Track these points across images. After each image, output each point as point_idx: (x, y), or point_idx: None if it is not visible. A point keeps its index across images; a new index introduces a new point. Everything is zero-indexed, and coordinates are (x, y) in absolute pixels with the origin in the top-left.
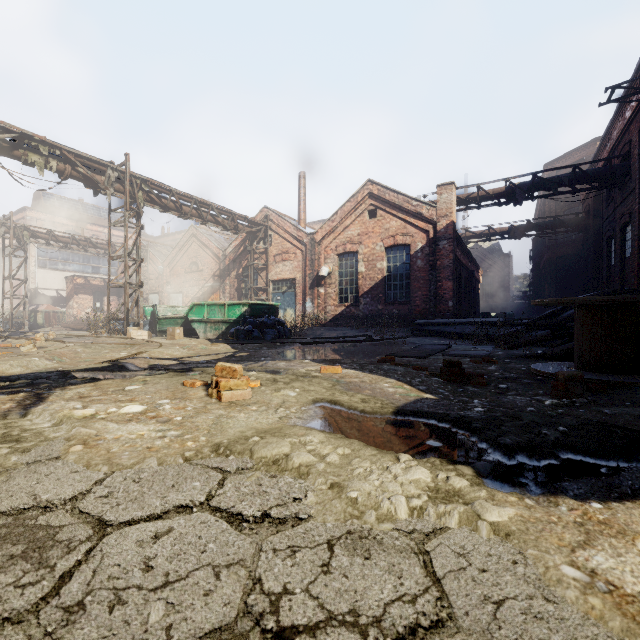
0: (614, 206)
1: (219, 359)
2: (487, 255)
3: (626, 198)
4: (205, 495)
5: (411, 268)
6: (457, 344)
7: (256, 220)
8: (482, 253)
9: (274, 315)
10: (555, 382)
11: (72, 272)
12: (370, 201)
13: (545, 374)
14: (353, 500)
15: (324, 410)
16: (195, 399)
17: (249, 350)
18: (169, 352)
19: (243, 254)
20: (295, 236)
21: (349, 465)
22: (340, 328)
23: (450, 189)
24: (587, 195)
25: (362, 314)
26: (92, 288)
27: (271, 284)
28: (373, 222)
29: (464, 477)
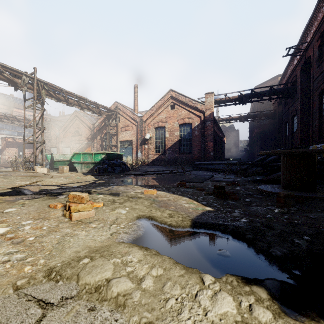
0: (288, 107)
1: (85, 185)
2: (228, 130)
3: (294, 103)
4: None
5: (192, 135)
6: (216, 174)
7: (111, 108)
8: (225, 129)
9: (120, 159)
10: (279, 198)
11: (5, 135)
12: (171, 100)
13: (267, 192)
14: None
15: (144, 224)
16: (53, 219)
17: (104, 179)
18: (56, 181)
19: (104, 126)
20: (132, 117)
21: (162, 291)
22: (156, 166)
23: (211, 95)
24: (275, 101)
25: (167, 159)
26: (17, 144)
27: (119, 143)
28: (173, 111)
29: (262, 303)
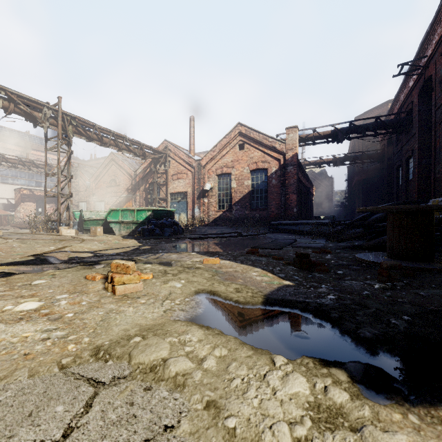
0: (401, 145)
1: (126, 252)
2: (318, 177)
3: (409, 140)
4: (62, 429)
5: (268, 185)
6: (300, 238)
7: (158, 149)
8: (314, 176)
9: (171, 218)
10: (380, 270)
11: (19, 185)
12: (240, 138)
13: (368, 262)
14: (231, 431)
15: (204, 300)
16: (92, 293)
17: (151, 244)
18: (88, 246)
19: (149, 174)
20: (187, 161)
21: (226, 372)
22: (219, 227)
23: (295, 131)
24: (383, 138)
25: (234, 217)
26: (35, 197)
27: (169, 195)
28: (242, 152)
29: (340, 385)
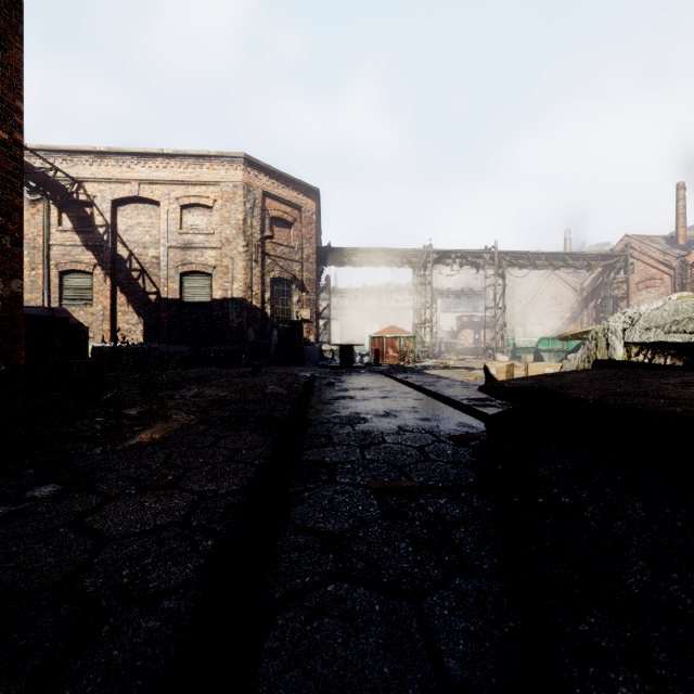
0: None
1: None
2: None
3: None
4: None
5: None
6: None
7: (611, 253)
8: None
9: None
10: None
11: (460, 313)
12: None
13: None
14: None
15: None
16: None
17: None
18: None
19: (601, 285)
20: (661, 261)
21: None
22: None
23: None
24: None
25: None
26: (472, 324)
27: None
28: None
29: None
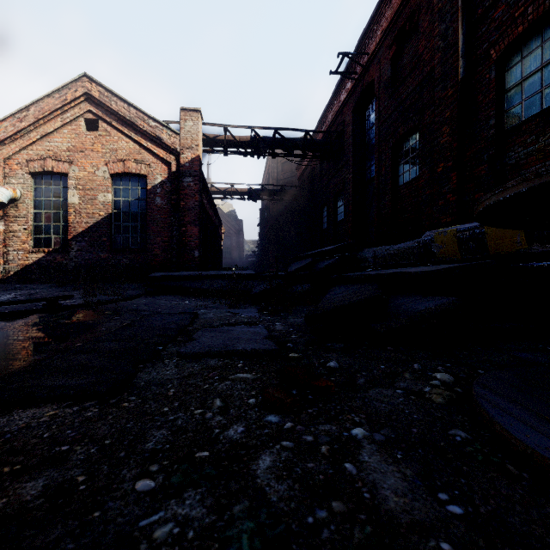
0: (328, 178)
1: None
2: (227, 218)
3: (340, 170)
4: None
5: (148, 206)
6: (206, 307)
7: None
8: (223, 216)
9: None
10: None
11: None
12: (88, 106)
13: None
14: None
15: None
16: None
17: None
18: None
19: None
20: None
21: None
22: (30, 285)
23: (196, 117)
24: (303, 173)
25: (74, 264)
26: None
27: None
28: (93, 136)
29: None
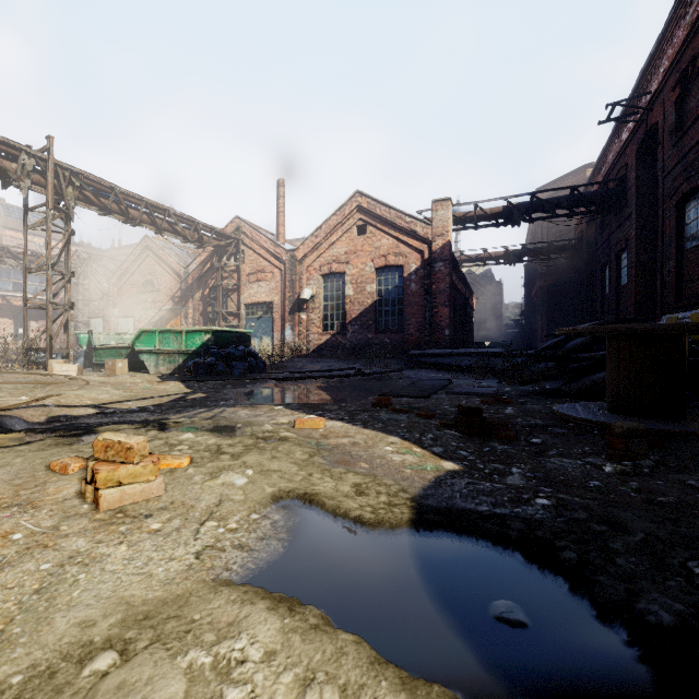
0: (609, 232)
1: (161, 405)
2: (480, 282)
3: (622, 224)
4: None
5: (404, 292)
6: (457, 378)
7: (225, 232)
8: (475, 279)
9: (245, 345)
10: (611, 438)
11: None
12: (359, 215)
13: (578, 420)
14: None
15: (291, 517)
16: (49, 505)
17: (208, 390)
18: (92, 395)
19: (210, 272)
20: (272, 252)
21: None
22: (325, 360)
23: (446, 205)
24: (580, 221)
25: (350, 343)
26: (13, 310)
27: (244, 308)
28: (362, 239)
29: None
